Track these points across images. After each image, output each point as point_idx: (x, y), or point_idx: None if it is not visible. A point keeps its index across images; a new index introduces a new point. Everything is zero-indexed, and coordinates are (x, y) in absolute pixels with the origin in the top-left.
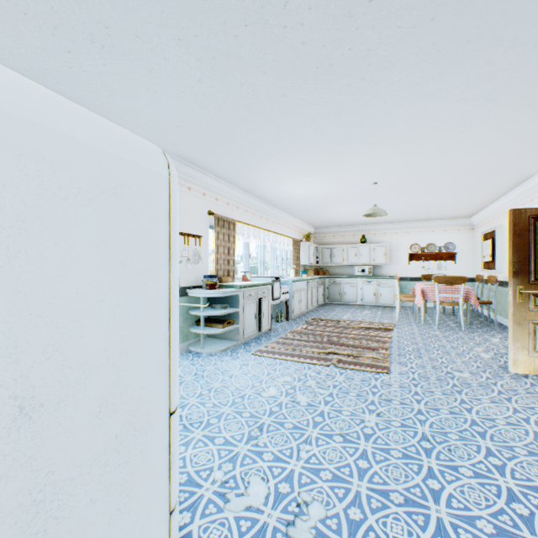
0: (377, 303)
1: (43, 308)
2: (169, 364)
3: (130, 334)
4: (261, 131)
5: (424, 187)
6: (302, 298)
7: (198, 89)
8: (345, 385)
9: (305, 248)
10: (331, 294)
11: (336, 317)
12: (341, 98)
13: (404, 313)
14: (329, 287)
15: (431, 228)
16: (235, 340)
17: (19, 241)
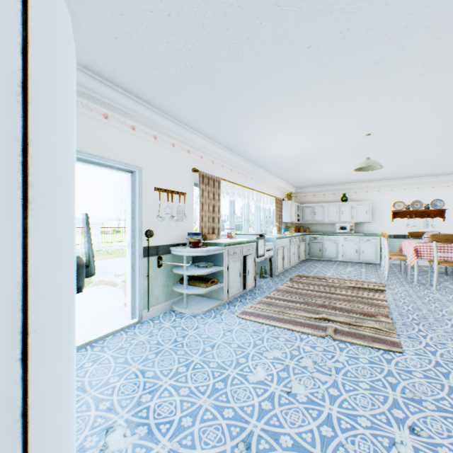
0: (359, 259)
1: None
2: None
3: None
4: (247, 68)
5: (422, 138)
6: (285, 255)
7: (170, 4)
8: (351, 369)
9: (287, 206)
10: (312, 250)
11: (320, 274)
12: (353, 2)
13: (390, 270)
14: (309, 244)
15: (417, 185)
16: (219, 300)
17: None
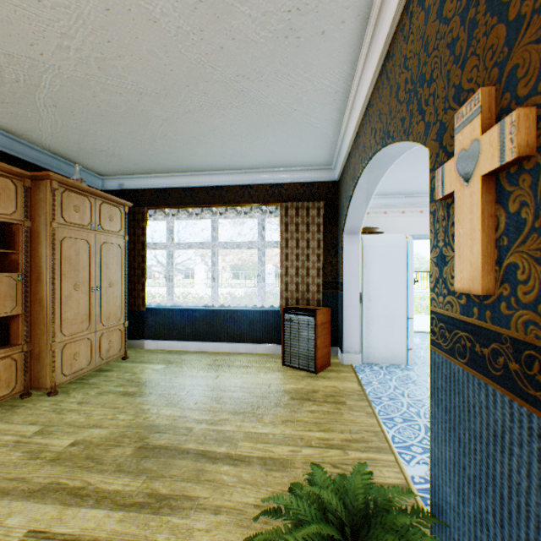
0: None
1: (372, 281)
2: (406, 302)
3: (392, 290)
4: None
5: None
6: None
7: None
8: None
9: None
10: None
11: None
12: None
13: None
14: None
15: None
16: None
17: (368, 268)
